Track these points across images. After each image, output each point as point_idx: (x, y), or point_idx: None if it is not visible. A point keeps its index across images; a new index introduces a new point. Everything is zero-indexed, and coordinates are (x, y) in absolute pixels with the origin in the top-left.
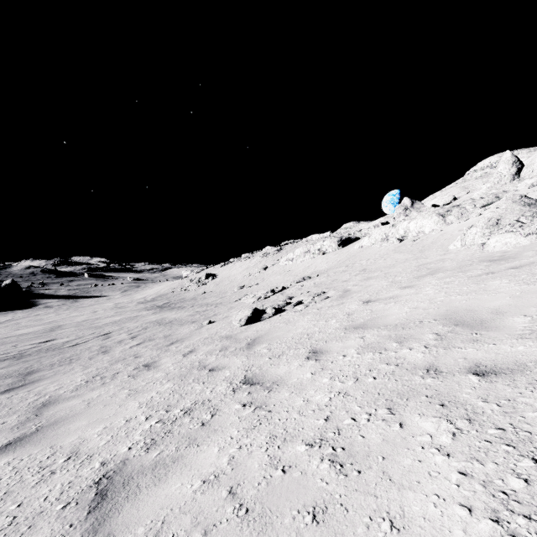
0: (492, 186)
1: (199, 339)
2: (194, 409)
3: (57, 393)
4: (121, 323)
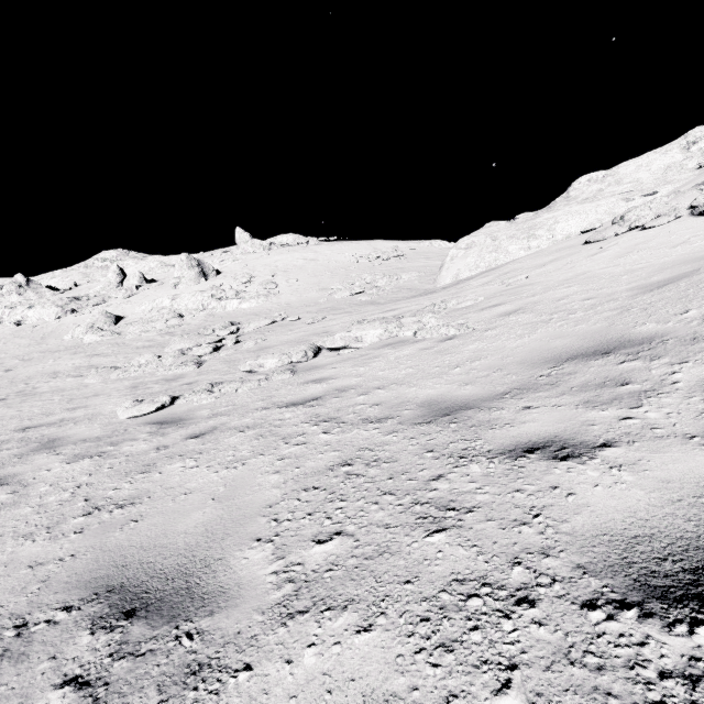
0: (105, 288)
1: None
2: None
3: None
4: None
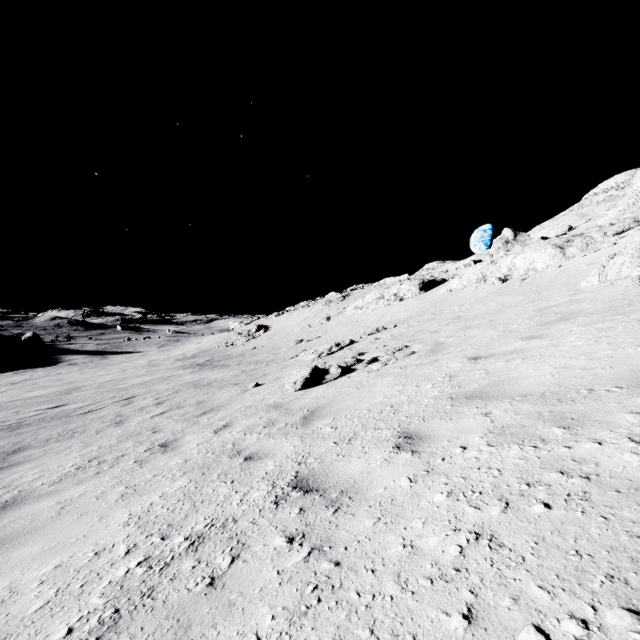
0: (626, 209)
1: (239, 408)
2: (206, 537)
3: (32, 485)
4: (150, 384)
